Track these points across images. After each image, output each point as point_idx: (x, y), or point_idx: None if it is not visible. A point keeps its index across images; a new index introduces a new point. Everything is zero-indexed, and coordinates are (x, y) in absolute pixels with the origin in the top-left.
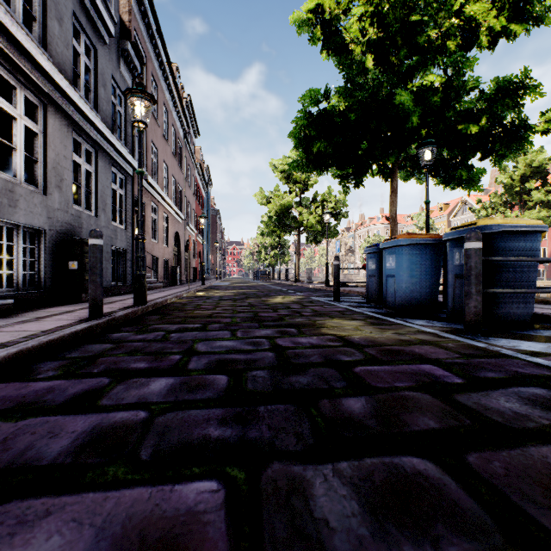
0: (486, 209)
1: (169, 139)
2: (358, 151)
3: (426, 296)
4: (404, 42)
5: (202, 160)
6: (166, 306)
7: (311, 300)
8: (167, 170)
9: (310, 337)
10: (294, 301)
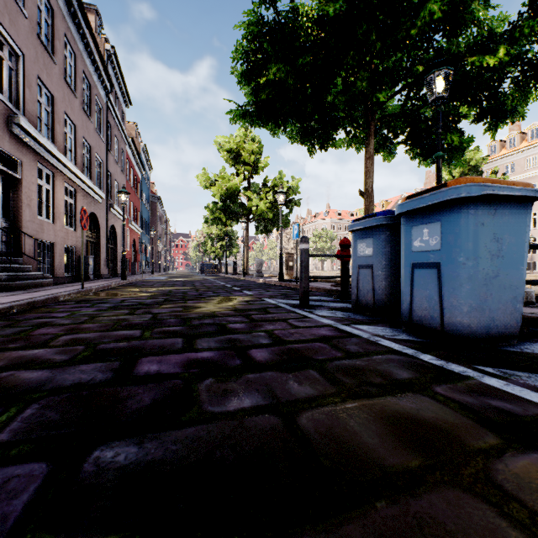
0: None
1: (77, 90)
2: (327, 98)
3: (507, 307)
4: None
5: (139, 139)
6: None
7: (264, 304)
8: (74, 130)
9: None
10: (236, 309)
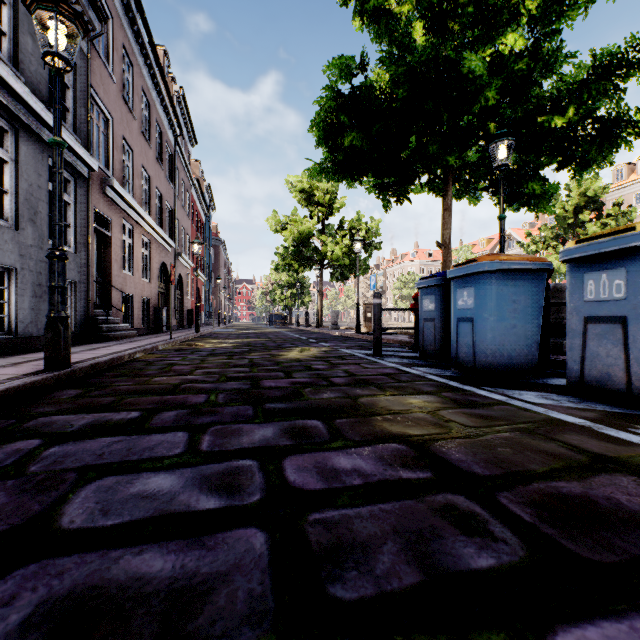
0: (536, 244)
1: (151, 140)
2: (402, 153)
3: (522, 351)
4: (467, 0)
5: (202, 177)
6: (115, 368)
7: (341, 353)
8: (148, 181)
9: (356, 447)
10: (317, 356)
